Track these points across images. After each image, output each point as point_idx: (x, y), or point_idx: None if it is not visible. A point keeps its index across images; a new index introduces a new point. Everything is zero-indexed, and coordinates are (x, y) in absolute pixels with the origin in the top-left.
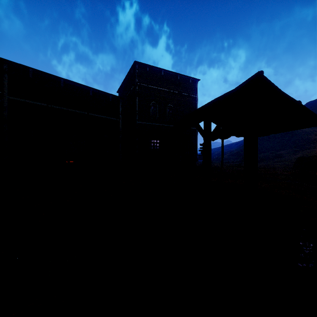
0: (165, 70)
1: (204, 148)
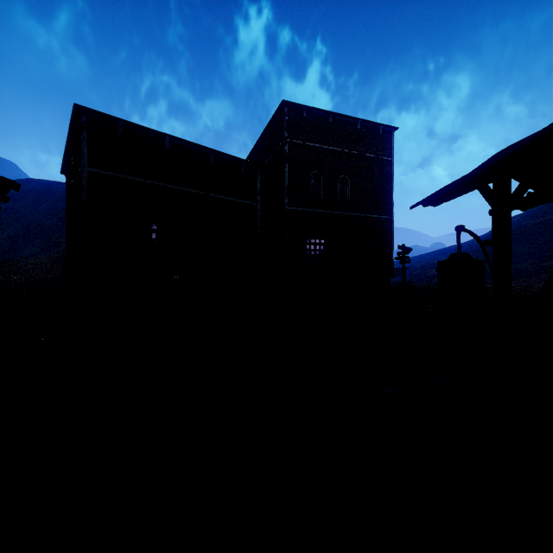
0: (335, 113)
1: (494, 228)
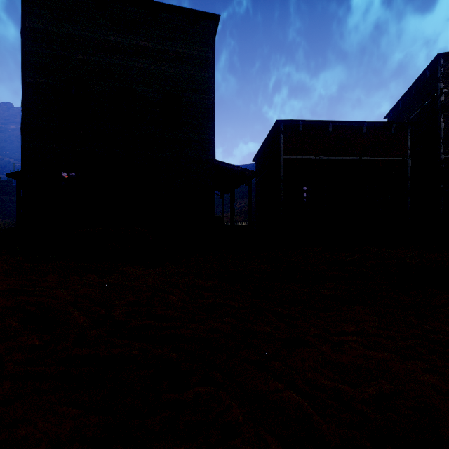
0: None
1: None
